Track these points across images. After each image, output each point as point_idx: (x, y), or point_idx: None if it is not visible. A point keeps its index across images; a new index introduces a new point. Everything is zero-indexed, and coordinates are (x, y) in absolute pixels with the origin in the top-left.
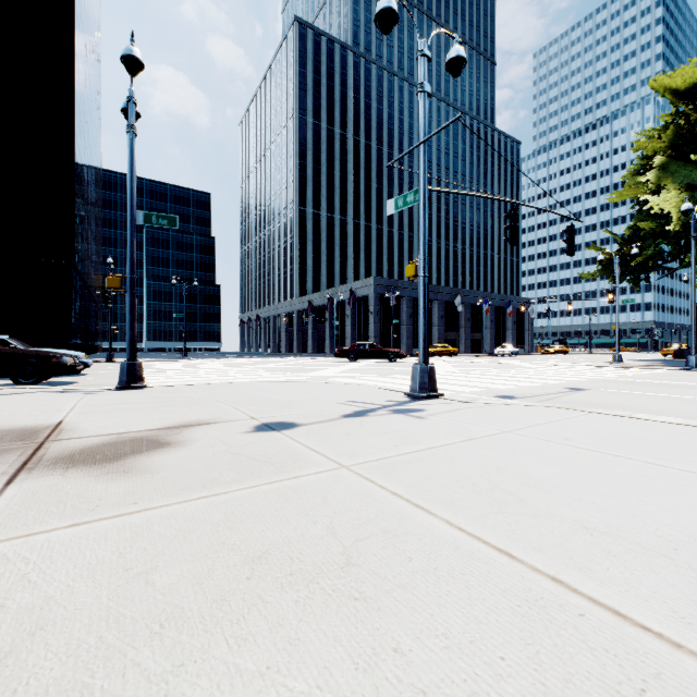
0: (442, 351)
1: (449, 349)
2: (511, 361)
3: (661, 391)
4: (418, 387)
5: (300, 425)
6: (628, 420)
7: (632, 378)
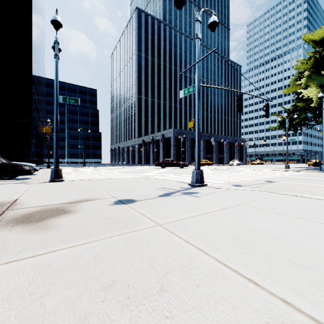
0: (205, 163)
1: (208, 162)
2: (237, 167)
3: (311, 182)
4: (195, 181)
5: (137, 201)
6: (300, 198)
7: (295, 176)
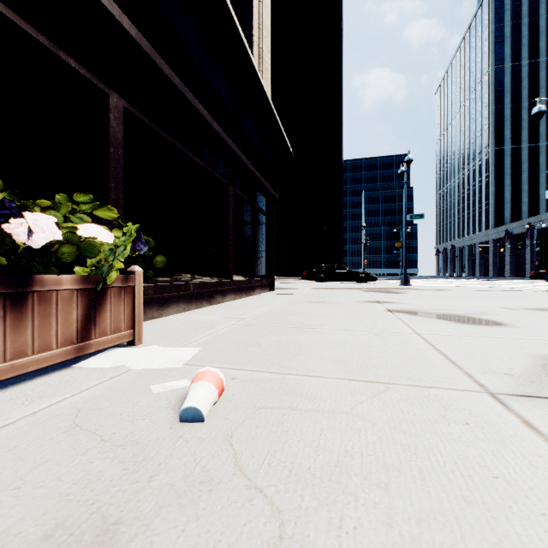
0: None
1: None
2: None
3: None
4: None
5: (485, 290)
6: None
7: None
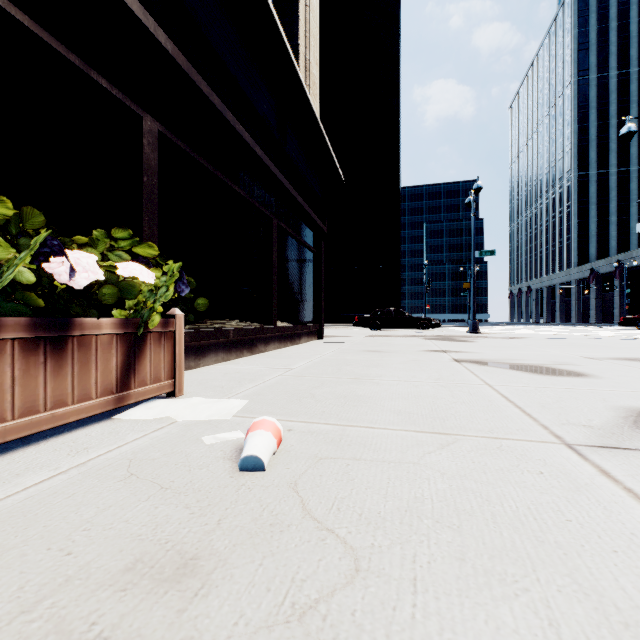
0: None
1: None
2: None
3: None
4: None
5: (566, 338)
6: None
7: None
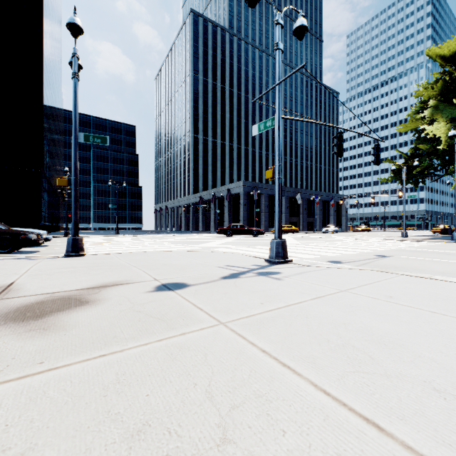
0: (288, 229)
1: (292, 228)
2: (334, 236)
3: (441, 257)
4: (275, 255)
5: (189, 285)
6: (430, 281)
7: (417, 248)
